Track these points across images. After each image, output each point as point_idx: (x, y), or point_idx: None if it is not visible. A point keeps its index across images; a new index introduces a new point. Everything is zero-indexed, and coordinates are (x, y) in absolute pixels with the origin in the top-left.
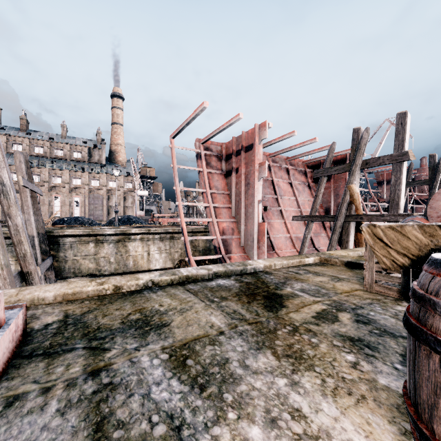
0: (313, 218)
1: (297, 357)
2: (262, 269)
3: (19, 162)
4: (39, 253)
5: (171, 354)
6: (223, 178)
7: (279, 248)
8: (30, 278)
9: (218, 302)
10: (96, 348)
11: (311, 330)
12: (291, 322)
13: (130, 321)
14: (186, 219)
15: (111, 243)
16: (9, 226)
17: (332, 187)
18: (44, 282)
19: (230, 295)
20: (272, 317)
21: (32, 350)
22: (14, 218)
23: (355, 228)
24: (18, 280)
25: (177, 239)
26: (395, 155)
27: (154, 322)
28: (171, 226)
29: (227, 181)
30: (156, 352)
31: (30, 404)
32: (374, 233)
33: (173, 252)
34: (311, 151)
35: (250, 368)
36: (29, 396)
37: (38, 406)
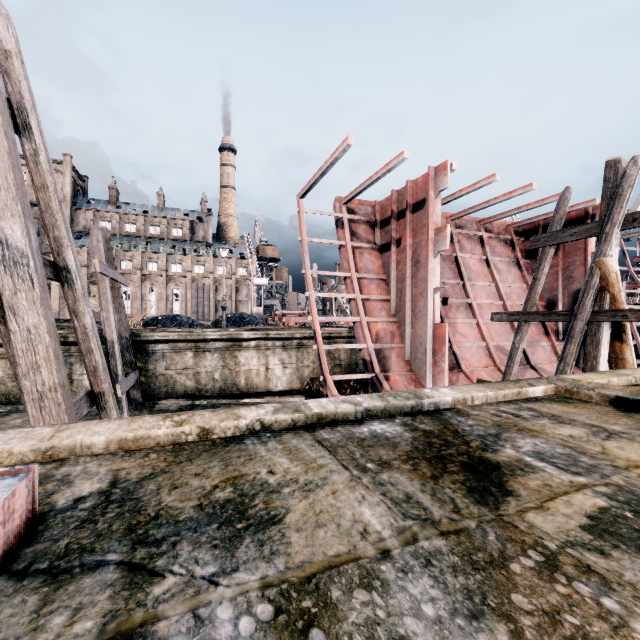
0: (530, 315)
1: None
2: (449, 404)
3: (97, 241)
4: (120, 365)
5: (279, 606)
6: (377, 256)
7: (468, 364)
8: (103, 401)
9: (374, 471)
10: (140, 567)
11: (591, 568)
12: (535, 539)
13: (213, 504)
14: (320, 318)
15: (216, 352)
16: (75, 328)
17: (560, 264)
18: (126, 406)
19: (396, 459)
20: (489, 519)
21: (32, 558)
22: (81, 317)
23: (611, 333)
24: (87, 404)
25: (307, 348)
26: None
27: (254, 510)
28: (300, 328)
29: (382, 260)
30: (248, 595)
31: None
32: None
33: (301, 367)
34: (522, 207)
35: None
36: None
37: None
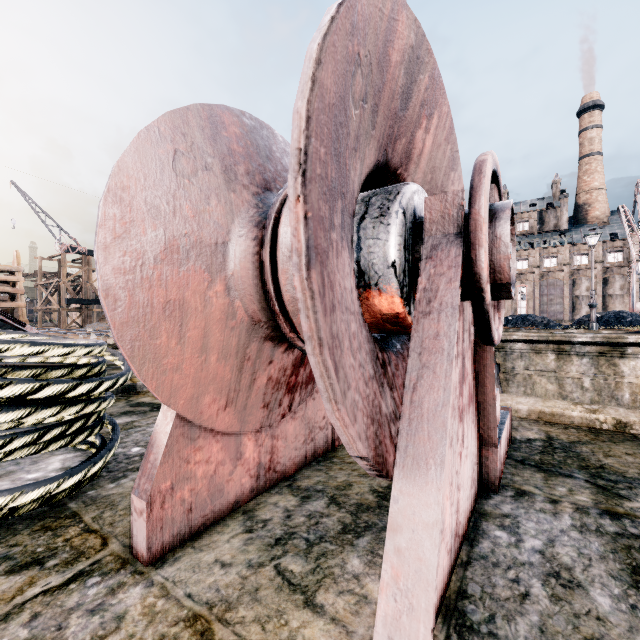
0: None
1: None
2: None
3: None
4: None
5: None
6: None
7: None
8: None
9: None
10: (605, 488)
11: None
12: None
13: None
14: None
15: (585, 357)
16: None
17: None
18: None
19: None
20: None
21: (522, 457)
22: None
23: None
24: None
25: None
26: None
27: None
28: None
29: None
30: None
31: (539, 504)
32: None
33: None
34: None
35: None
36: (536, 497)
37: (548, 510)
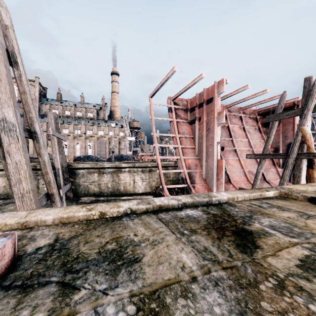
0: (266, 155)
1: None
2: (225, 200)
3: (50, 119)
4: (62, 180)
5: (139, 306)
6: (188, 126)
7: (234, 180)
8: (53, 198)
9: (187, 235)
10: (68, 284)
11: (302, 288)
12: (272, 272)
13: (106, 251)
14: (160, 157)
15: (109, 174)
16: (39, 162)
17: (281, 130)
18: (65, 200)
19: (199, 228)
20: (248, 261)
21: (13, 279)
22: (42, 156)
23: (307, 164)
24: (45, 199)
25: (154, 171)
26: None
27: (126, 255)
28: (150, 162)
29: (191, 128)
30: (123, 300)
31: None
32: None
33: (151, 181)
34: (261, 101)
35: None
36: None
37: None
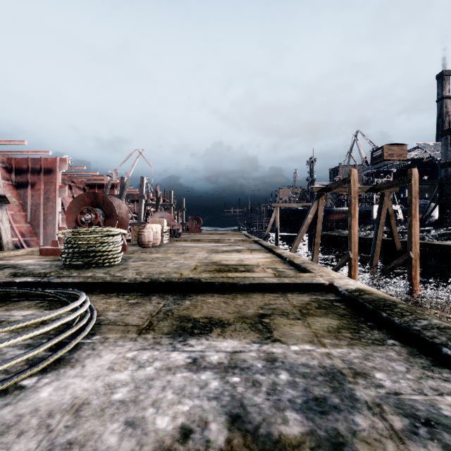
0: None
1: None
2: None
3: None
4: None
5: None
6: (14, 189)
7: None
8: None
9: None
10: None
11: None
12: None
13: None
14: None
15: None
16: None
17: None
18: None
19: None
20: None
21: None
22: None
23: None
24: None
25: None
26: (140, 196)
27: None
28: None
29: (18, 192)
30: None
31: None
32: (134, 229)
33: None
34: (91, 177)
35: None
36: None
37: None
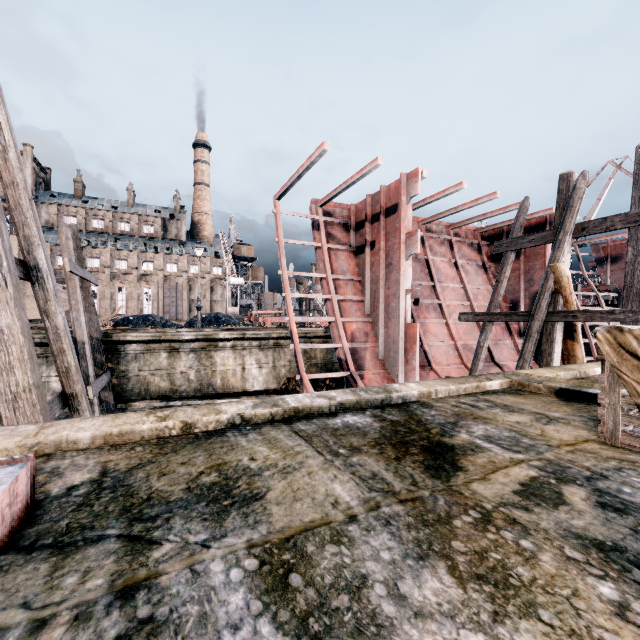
0: (493, 316)
1: (498, 583)
2: (415, 398)
3: (66, 238)
4: (91, 366)
5: (264, 559)
6: (352, 257)
7: (438, 362)
8: (75, 403)
9: (345, 455)
10: (139, 538)
11: (516, 521)
12: (476, 502)
13: (201, 487)
14: (297, 318)
15: (191, 353)
16: (46, 328)
17: (522, 268)
18: (98, 408)
19: (365, 444)
20: (441, 489)
21: (36, 536)
22: (53, 317)
23: (564, 332)
24: (59, 406)
25: (284, 347)
26: (633, 214)
27: (238, 490)
28: (276, 328)
29: (357, 261)
30: (236, 553)
31: None
32: (620, 343)
33: (278, 366)
34: (488, 214)
35: (409, 603)
36: (7, 638)
37: None
